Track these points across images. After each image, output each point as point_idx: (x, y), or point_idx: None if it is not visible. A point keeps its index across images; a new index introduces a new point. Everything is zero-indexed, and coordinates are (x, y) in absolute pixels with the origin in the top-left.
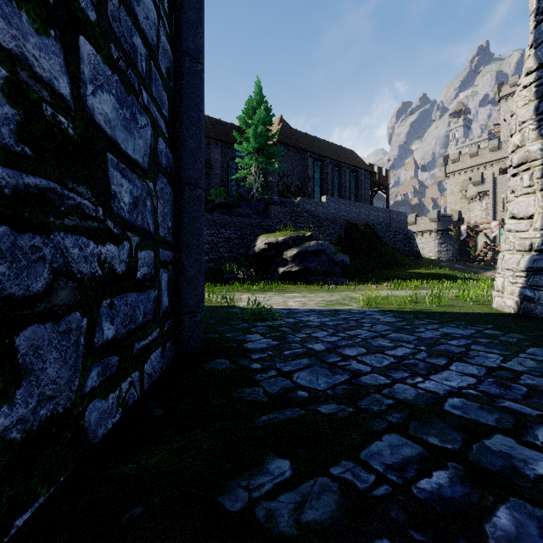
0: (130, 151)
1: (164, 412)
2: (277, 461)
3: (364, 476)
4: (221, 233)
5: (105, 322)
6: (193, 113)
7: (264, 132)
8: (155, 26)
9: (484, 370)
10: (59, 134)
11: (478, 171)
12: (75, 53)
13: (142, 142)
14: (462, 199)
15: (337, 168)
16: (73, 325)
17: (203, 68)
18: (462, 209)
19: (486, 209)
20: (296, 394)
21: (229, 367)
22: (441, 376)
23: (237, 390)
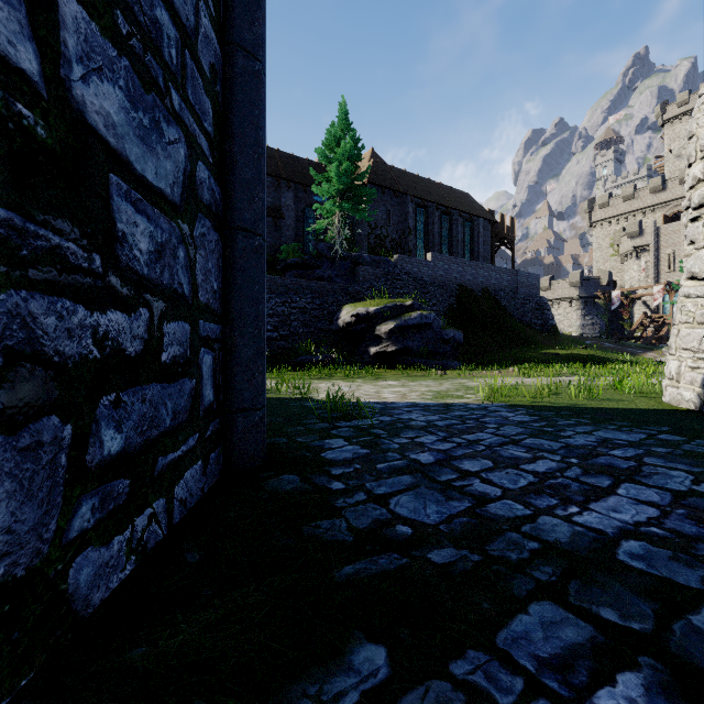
0: (150, 175)
1: (202, 557)
2: (365, 647)
3: (505, 680)
4: (294, 302)
5: (106, 429)
6: (250, 130)
7: (350, 170)
8: (192, 1)
9: (669, 496)
10: (18, 133)
11: (635, 219)
12: (50, 10)
13: (171, 164)
14: (613, 257)
15: (446, 216)
16: (45, 436)
17: (263, 68)
18: (613, 270)
19: (646, 270)
20: (394, 530)
21: (299, 488)
22: (606, 504)
23: (310, 523)
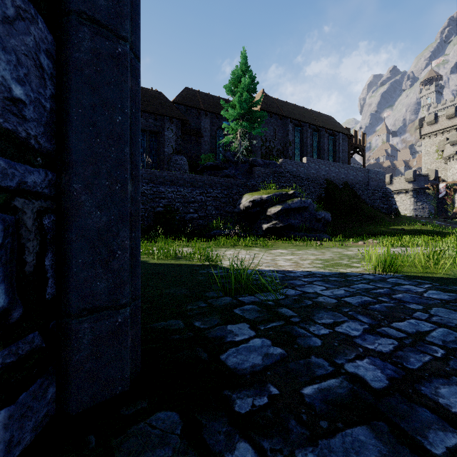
0: None
1: None
2: None
3: None
4: (208, 193)
5: None
6: None
7: (248, 99)
8: None
9: None
10: None
11: (456, 131)
12: None
13: None
14: (438, 159)
15: (316, 132)
16: None
17: None
18: (438, 169)
19: None
20: None
21: None
22: None
23: None
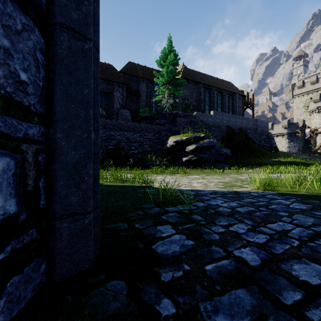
0: None
1: None
2: None
3: None
4: (145, 135)
5: None
6: None
7: (173, 70)
8: None
9: None
10: None
11: (317, 93)
12: None
13: None
14: (305, 112)
15: (220, 93)
16: None
17: None
18: (305, 119)
19: None
20: None
21: (122, 311)
22: None
23: None
